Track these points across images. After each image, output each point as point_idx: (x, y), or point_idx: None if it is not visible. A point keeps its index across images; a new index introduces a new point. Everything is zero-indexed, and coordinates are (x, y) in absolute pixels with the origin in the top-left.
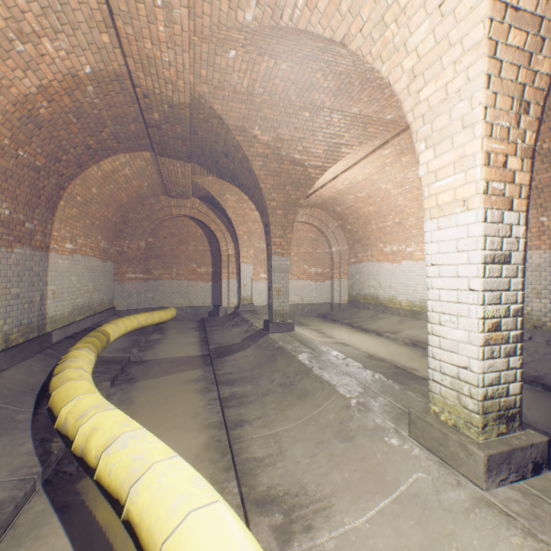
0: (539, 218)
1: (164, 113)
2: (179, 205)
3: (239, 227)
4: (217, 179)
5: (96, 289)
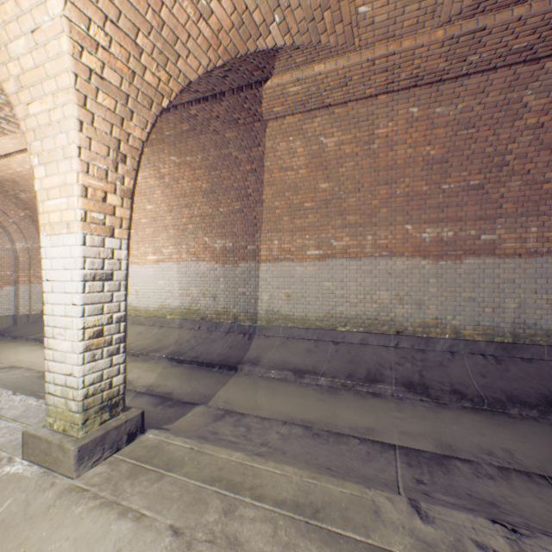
0: (205, 238)
1: None
2: None
3: None
4: None
5: None
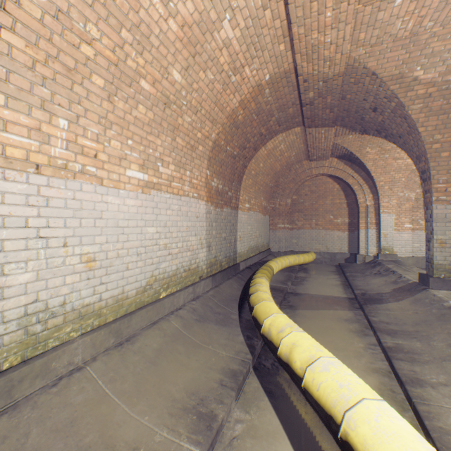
0: None
1: (317, 89)
2: (318, 166)
3: (379, 178)
4: (357, 136)
5: (260, 235)
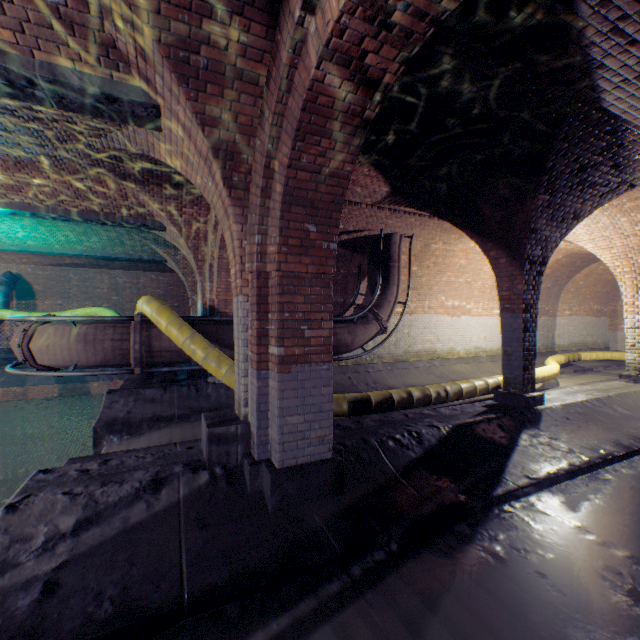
0: None
1: None
2: None
3: None
4: None
5: (588, 334)
